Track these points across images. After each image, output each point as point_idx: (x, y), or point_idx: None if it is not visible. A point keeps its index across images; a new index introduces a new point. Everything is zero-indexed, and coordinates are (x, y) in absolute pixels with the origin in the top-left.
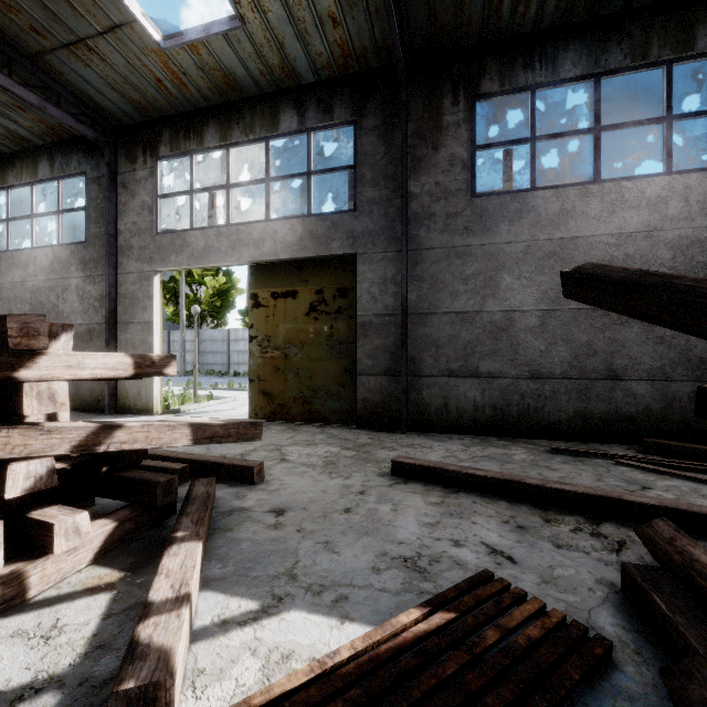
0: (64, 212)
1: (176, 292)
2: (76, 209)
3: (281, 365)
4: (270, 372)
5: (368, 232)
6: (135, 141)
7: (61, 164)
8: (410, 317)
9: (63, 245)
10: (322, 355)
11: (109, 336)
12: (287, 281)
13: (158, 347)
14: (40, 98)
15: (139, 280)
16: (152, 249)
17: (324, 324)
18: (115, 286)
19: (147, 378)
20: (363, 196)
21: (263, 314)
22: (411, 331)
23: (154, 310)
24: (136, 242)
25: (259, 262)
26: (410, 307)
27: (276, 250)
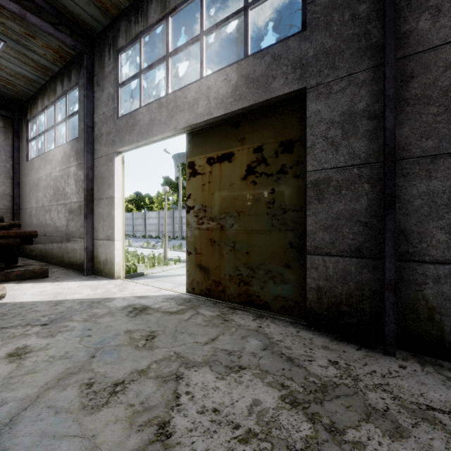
0: (69, 117)
1: (178, 185)
2: (74, 113)
3: (216, 237)
4: (205, 245)
5: (324, 52)
6: (104, 44)
7: (66, 81)
8: (398, 166)
9: (67, 142)
10: (260, 226)
11: (87, 210)
12: (223, 142)
13: (120, 219)
14: (20, 8)
15: (106, 161)
16: (114, 132)
17: (263, 188)
18: (92, 169)
19: (111, 246)
20: (317, 4)
21: (199, 182)
22: (400, 189)
23: (115, 187)
24: (104, 129)
25: (195, 127)
26: (398, 150)
27: (210, 108)
